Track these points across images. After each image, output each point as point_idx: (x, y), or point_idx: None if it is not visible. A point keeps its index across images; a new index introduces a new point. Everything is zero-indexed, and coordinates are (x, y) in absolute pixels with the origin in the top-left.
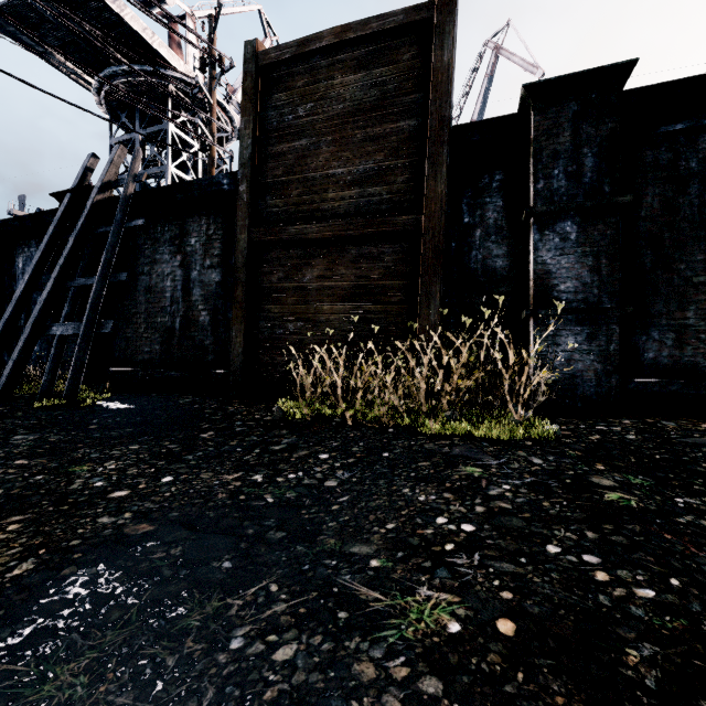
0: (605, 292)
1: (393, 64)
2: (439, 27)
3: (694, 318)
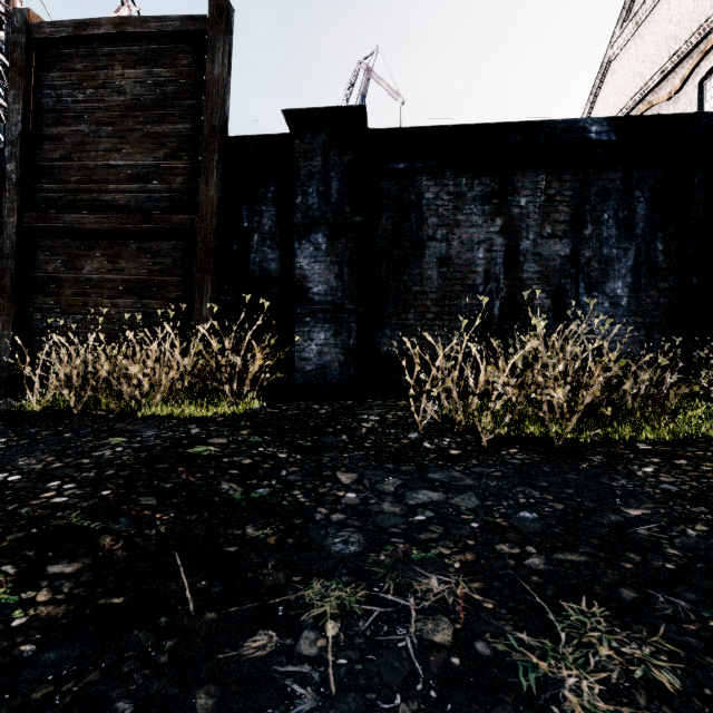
0: (346, 296)
1: (172, 67)
2: (210, 41)
3: (413, 319)
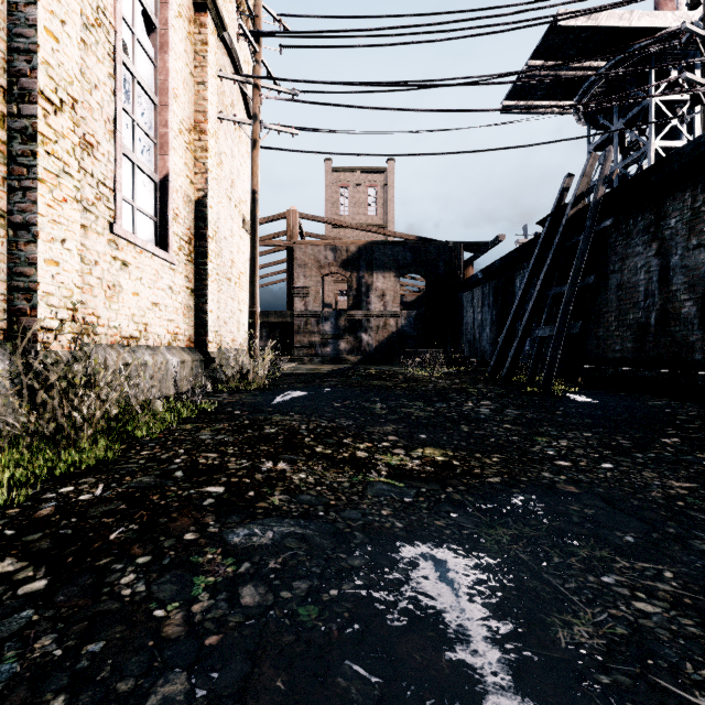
0: None
1: None
2: None
3: None
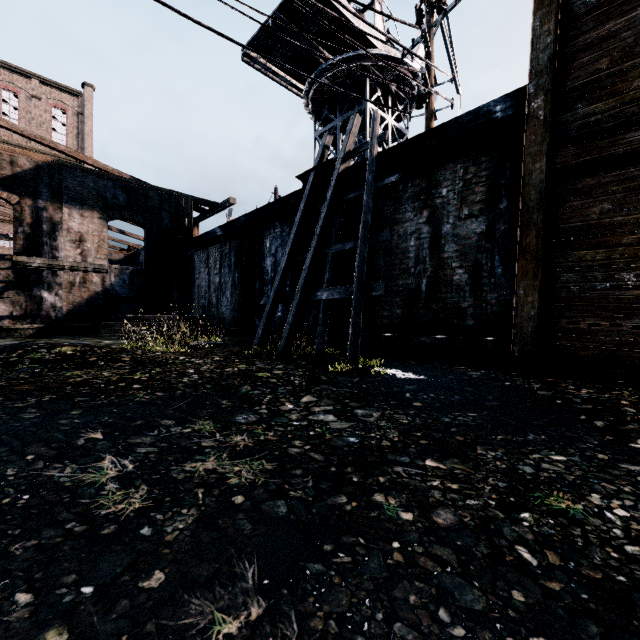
0: None
1: None
2: None
3: None
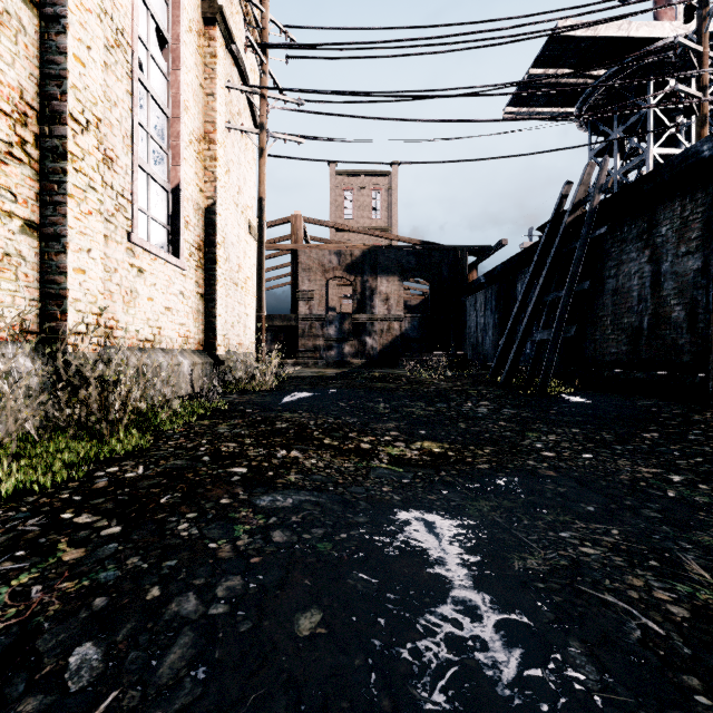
0: None
1: None
2: None
3: None
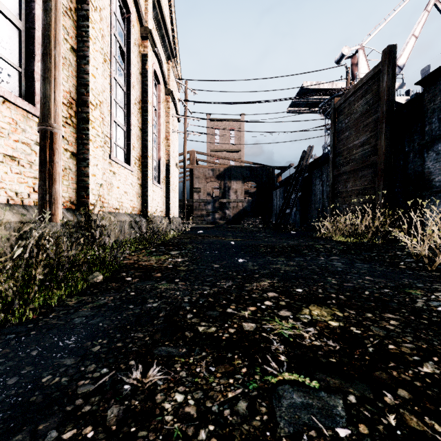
0: None
1: (371, 92)
2: (381, 73)
3: None
